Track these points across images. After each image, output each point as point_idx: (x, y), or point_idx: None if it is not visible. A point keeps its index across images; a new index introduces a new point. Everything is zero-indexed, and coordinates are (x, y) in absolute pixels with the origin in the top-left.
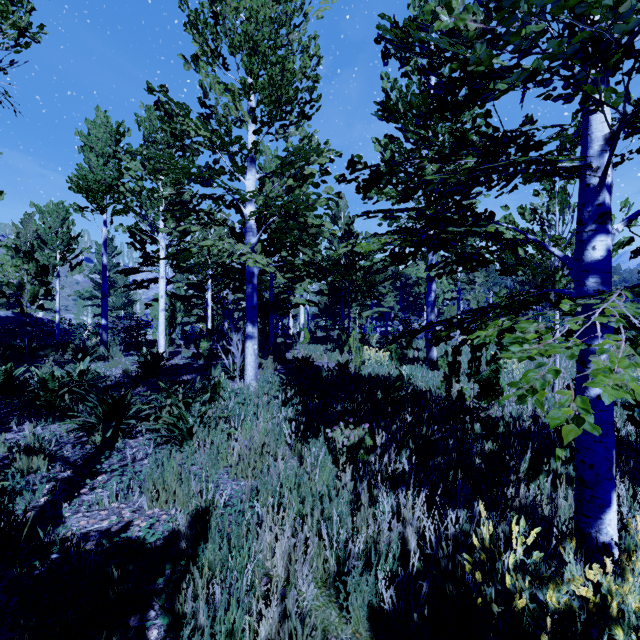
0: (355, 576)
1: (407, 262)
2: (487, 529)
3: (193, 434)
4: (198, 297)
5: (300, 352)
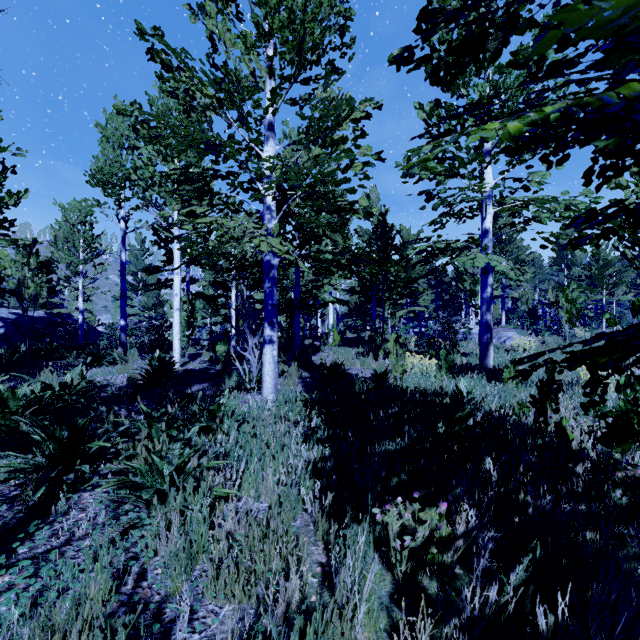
0: None
1: (453, 253)
2: None
3: (164, 496)
4: (224, 296)
5: (329, 356)
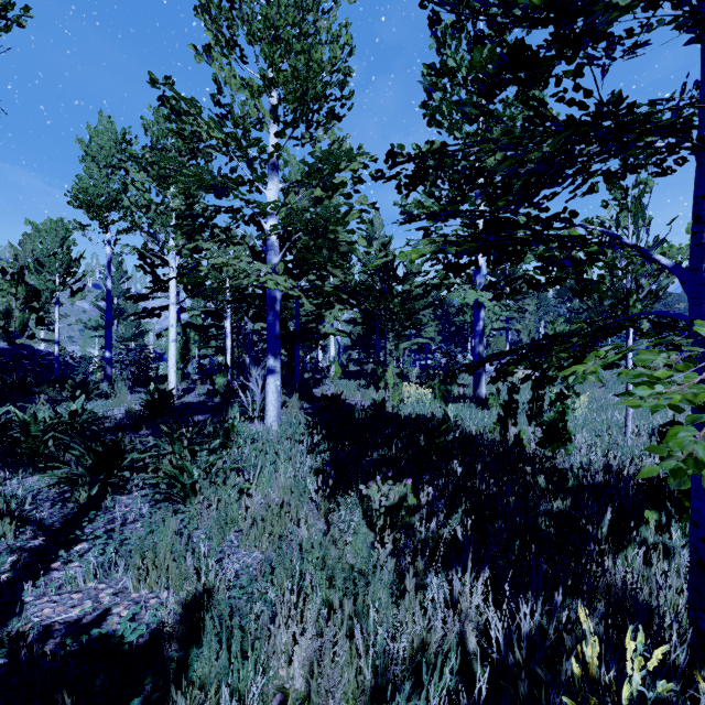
0: (400, 703)
1: (451, 286)
2: (592, 650)
3: (198, 490)
4: (216, 327)
5: (330, 388)
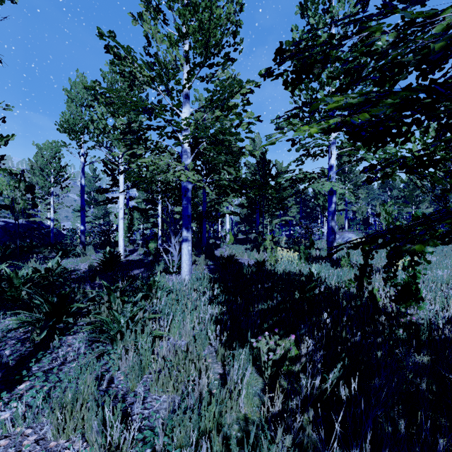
0: None
1: (310, 180)
2: None
3: (122, 335)
4: (153, 209)
5: (226, 250)
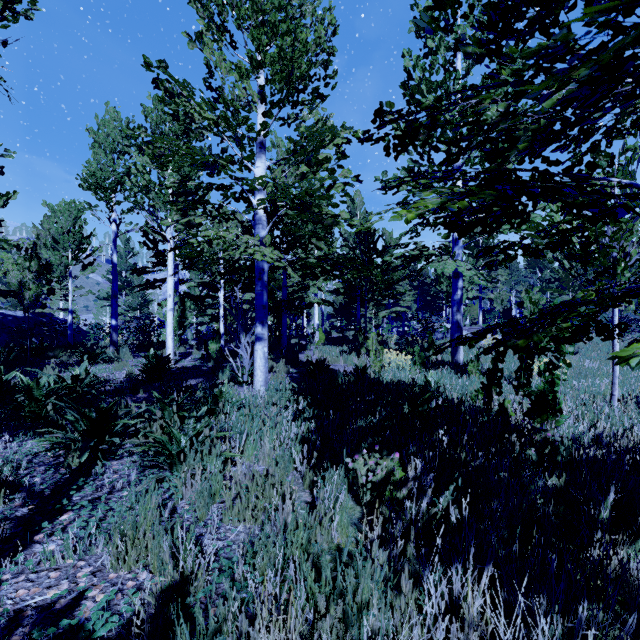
0: None
1: (429, 258)
2: None
3: (184, 458)
4: (211, 297)
5: (314, 354)
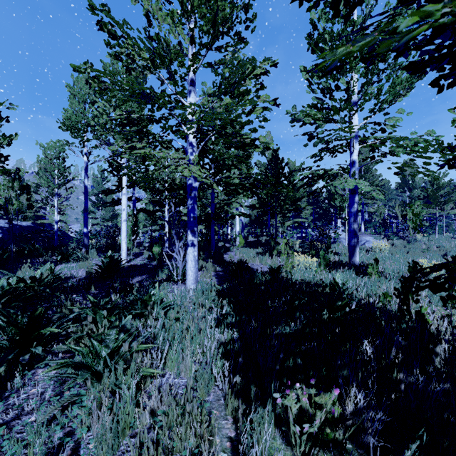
0: None
1: (328, 178)
2: None
3: (100, 375)
4: (160, 211)
5: (236, 254)
